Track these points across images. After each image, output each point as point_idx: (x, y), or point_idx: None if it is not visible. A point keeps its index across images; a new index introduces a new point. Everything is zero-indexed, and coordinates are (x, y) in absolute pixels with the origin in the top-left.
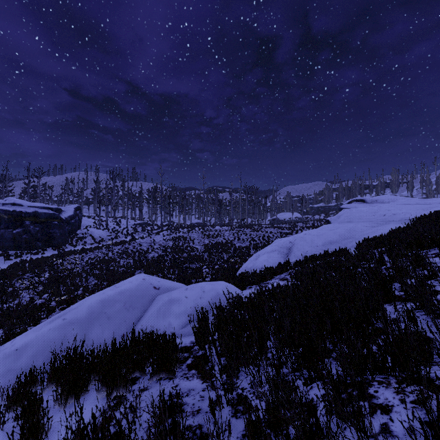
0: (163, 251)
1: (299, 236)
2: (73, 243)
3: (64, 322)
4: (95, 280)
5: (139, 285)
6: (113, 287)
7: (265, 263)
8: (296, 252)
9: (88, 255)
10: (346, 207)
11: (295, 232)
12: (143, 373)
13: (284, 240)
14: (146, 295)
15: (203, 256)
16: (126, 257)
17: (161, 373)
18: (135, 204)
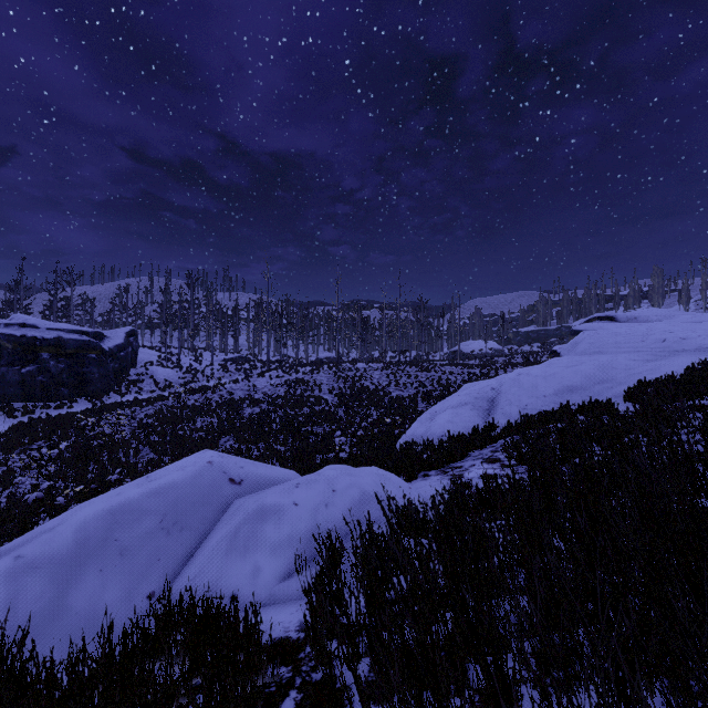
0: (268, 405)
1: (508, 377)
2: (122, 390)
3: (17, 565)
4: (152, 453)
5: (198, 476)
6: (142, 480)
7: (448, 427)
8: (506, 407)
9: (144, 410)
10: (584, 328)
11: (493, 373)
12: None
13: (482, 385)
14: (212, 499)
15: (336, 413)
16: (206, 414)
17: None
18: (225, 327)
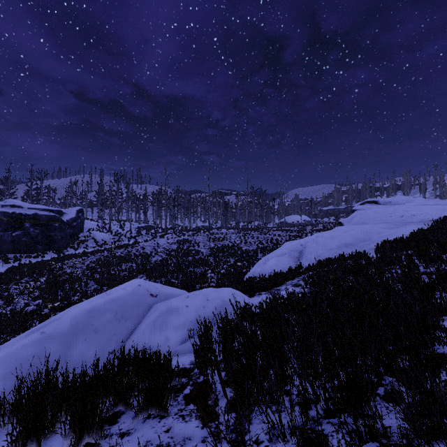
0: (166, 255)
1: (311, 238)
2: (75, 246)
3: (43, 336)
4: (96, 284)
5: (133, 292)
6: (103, 294)
7: (274, 267)
8: (308, 256)
9: (89, 258)
10: (358, 208)
11: (304, 235)
12: (128, 407)
13: (295, 242)
14: (141, 304)
15: (208, 260)
16: (128, 261)
17: (150, 409)
18: (139, 207)
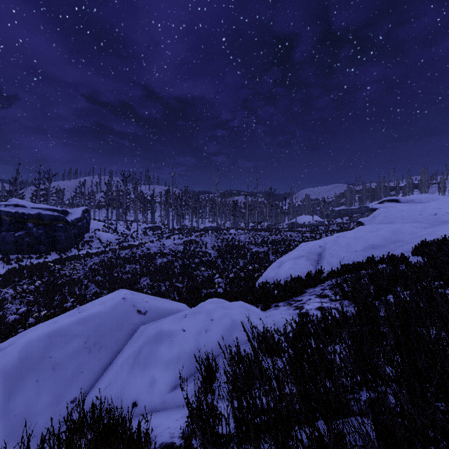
0: (172, 257)
1: (330, 239)
2: (79, 247)
3: None
4: (96, 288)
5: (114, 308)
6: (74, 312)
7: (290, 272)
8: (329, 259)
9: (93, 260)
10: (379, 207)
11: (318, 236)
12: None
13: (312, 244)
14: (124, 325)
15: (216, 262)
16: (132, 262)
17: None
18: (146, 207)
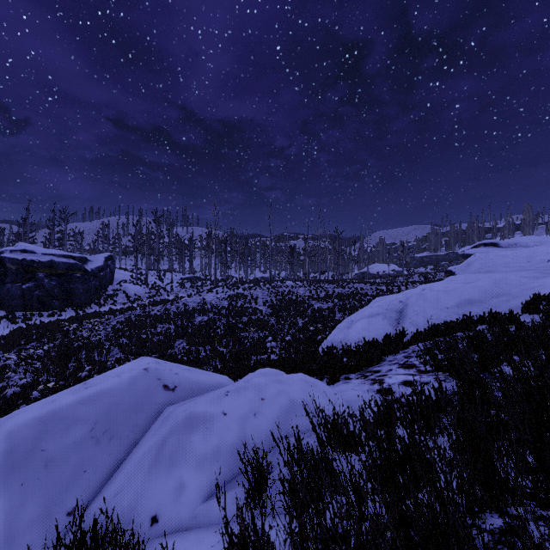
0: (214, 314)
1: (414, 292)
2: (101, 302)
3: None
4: (120, 352)
5: (133, 383)
6: (79, 387)
7: (363, 334)
8: (413, 317)
9: (117, 318)
10: (473, 252)
11: (396, 289)
12: None
13: (391, 298)
14: (145, 405)
15: (268, 321)
16: (165, 321)
17: None
18: (183, 253)
